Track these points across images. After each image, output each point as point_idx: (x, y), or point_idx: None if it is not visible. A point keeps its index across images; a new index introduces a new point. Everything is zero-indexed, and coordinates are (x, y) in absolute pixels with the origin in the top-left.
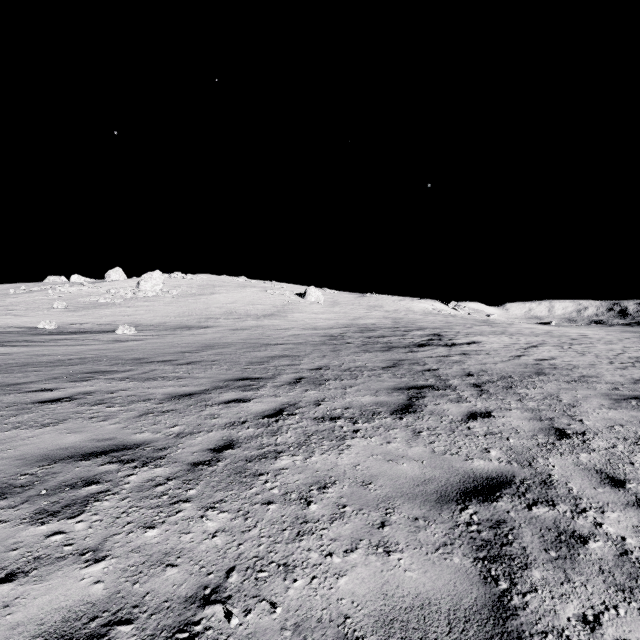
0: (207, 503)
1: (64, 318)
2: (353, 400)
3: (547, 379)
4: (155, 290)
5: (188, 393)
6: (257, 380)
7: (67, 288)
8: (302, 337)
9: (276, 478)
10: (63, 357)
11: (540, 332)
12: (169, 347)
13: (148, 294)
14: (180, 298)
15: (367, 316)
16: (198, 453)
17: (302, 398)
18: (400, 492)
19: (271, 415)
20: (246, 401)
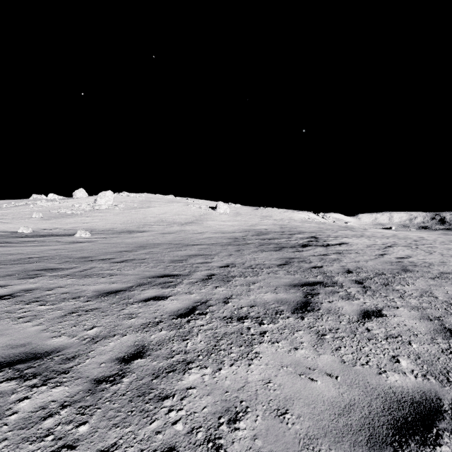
0: (95, 451)
1: (39, 225)
2: (257, 297)
3: (414, 276)
4: (107, 204)
5: (115, 290)
6: (175, 277)
7: (44, 203)
8: (213, 239)
9: (182, 403)
10: (26, 256)
11: (389, 235)
12: (111, 247)
13: (102, 207)
14: (125, 210)
15: (261, 223)
16: (105, 364)
17: (212, 295)
18: (322, 428)
19: (184, 314)
20: (163, 298)
